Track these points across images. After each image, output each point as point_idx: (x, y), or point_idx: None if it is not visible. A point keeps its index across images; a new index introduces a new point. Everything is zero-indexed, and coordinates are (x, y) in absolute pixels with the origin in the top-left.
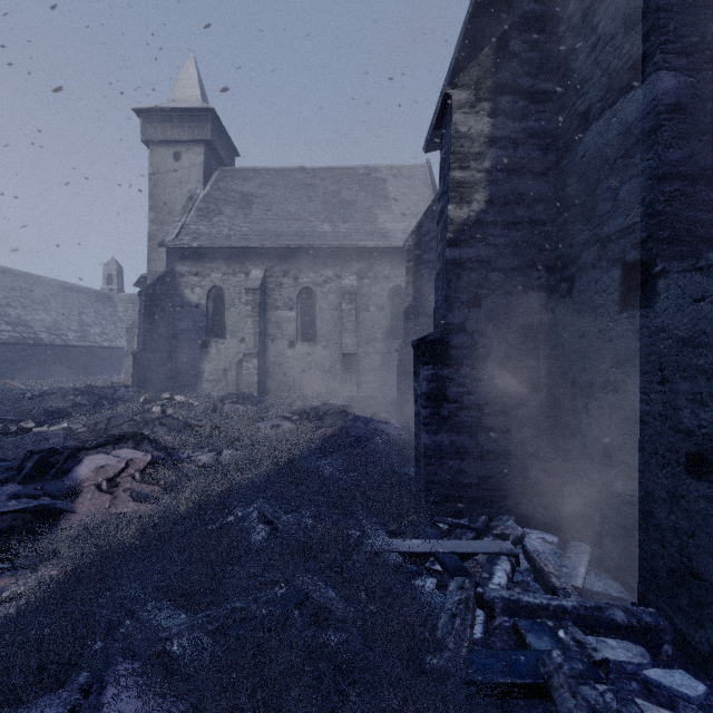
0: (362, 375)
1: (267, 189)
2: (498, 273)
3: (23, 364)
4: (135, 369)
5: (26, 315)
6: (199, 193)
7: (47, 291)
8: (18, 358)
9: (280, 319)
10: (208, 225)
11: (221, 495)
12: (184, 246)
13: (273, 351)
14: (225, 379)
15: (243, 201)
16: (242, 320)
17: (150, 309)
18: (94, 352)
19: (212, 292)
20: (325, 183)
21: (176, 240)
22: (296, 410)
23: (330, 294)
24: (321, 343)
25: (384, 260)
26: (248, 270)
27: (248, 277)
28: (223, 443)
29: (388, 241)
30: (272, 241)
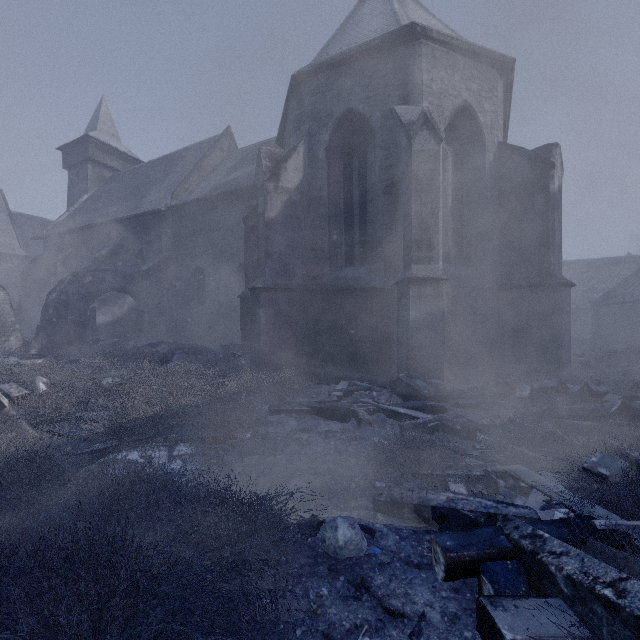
0: None
1: None
2: None
3: None
4: None
5: None
6: None
7: None
8: None
9: None
10: None
11: None
12: None
13: None
14: None
15: None
16: None
17: None
18: None
19: None
20: None
21: None
22: None
23: None
24: None
25: None
26: None
27: None
28: None
29: None
30: None
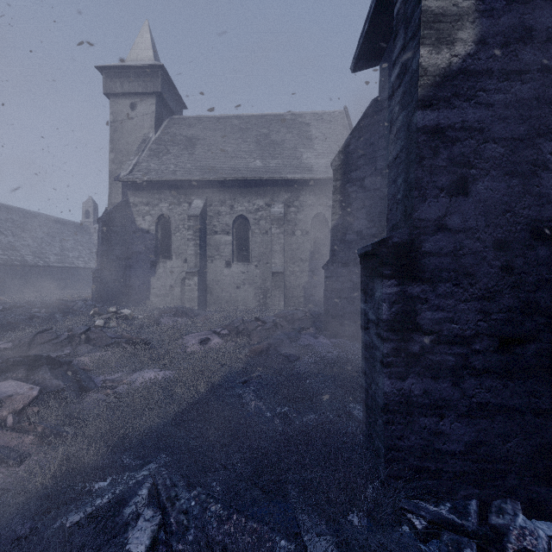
0: (289, 291)
1: (209, 133)
2: (494, 145)
3: (11, 281)
4: (94, 285)
5: (15, 242)
6: (151, 137)
7: (35, 222)
8: (6, 276)
9: (218, 242)
10: (158, 163)
11: (103, 455)
12: (136, 180)
13: (212, 270)
14: (171, 294)
15: (188, 142)
16: (185, 243)
17: (107, 233)
18: (71, 272)
19: (160, 219)
20: (258, 127)
21: (130, 174)
22: (226, 325)
23: (261, 221)
24: (253, 263)
25: (309, 190)
26: (191, 200)
27: (191, 206)
28: (145, 363)
29: (311, 173)
30: (211, 175)
